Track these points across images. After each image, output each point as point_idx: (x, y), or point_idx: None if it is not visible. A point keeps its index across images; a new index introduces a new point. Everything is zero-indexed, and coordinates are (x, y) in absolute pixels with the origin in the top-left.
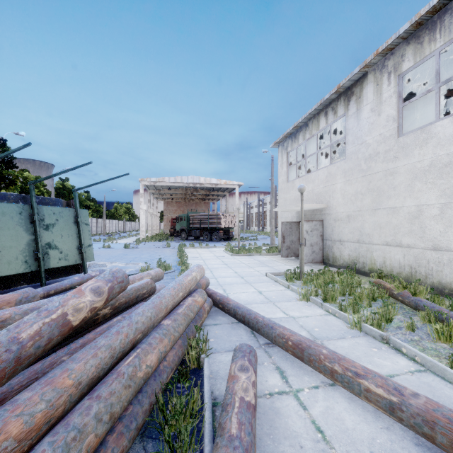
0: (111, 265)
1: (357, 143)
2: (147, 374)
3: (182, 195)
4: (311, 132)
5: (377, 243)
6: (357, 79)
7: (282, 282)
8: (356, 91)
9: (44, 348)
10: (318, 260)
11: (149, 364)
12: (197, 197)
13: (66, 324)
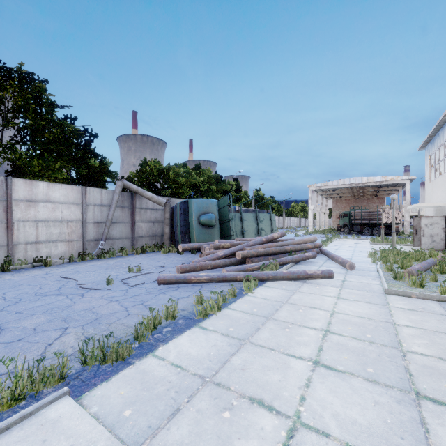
0: None
1: None
2: (287, 250)
3: (350, 193)
4: (440, 142)
5: None
6: None
7: None
8: None
9: (271, 240)
10: (439, 248)
11: (288, 248)
12: (366, 193)
13: (273, 237)
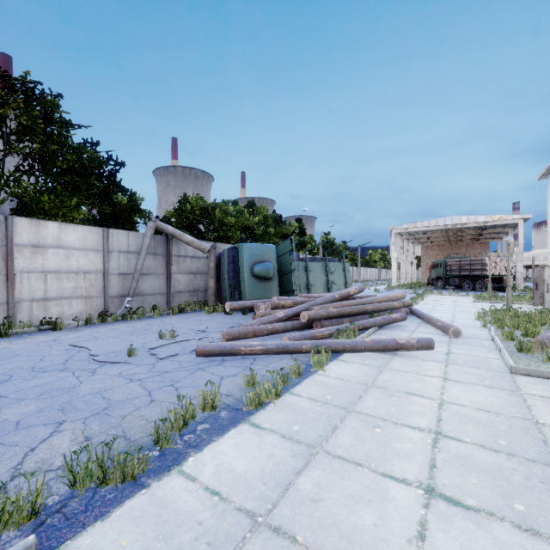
0: None
1: None
2: (367, 310)
3: (444, 237)
4: None
5: None
6: None
7: None
8: None
9: (346, 296)
10: None
11: (368, 308)
12: (465, 237)
13: (349, 293)
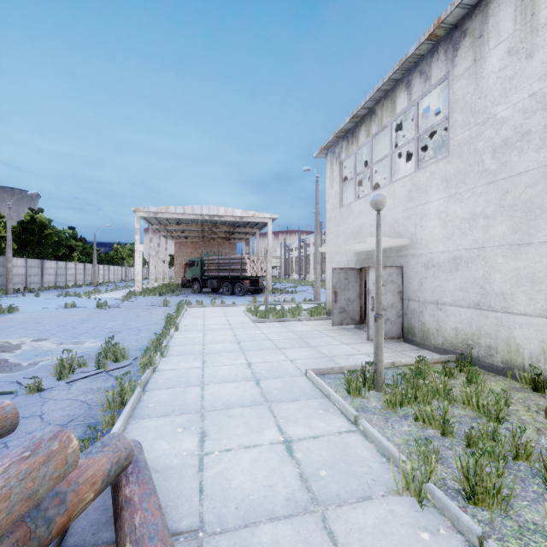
0: (28, 347)
1: (475, 122)
2: None
3: (199, 233)
4: (381, 122)
5: (525, 313)
6: (475, 3)
7: (339, 402)
8: (472, 27)
9: None
10: (395, 333)
11: None
12: (219, 235)
13: None
